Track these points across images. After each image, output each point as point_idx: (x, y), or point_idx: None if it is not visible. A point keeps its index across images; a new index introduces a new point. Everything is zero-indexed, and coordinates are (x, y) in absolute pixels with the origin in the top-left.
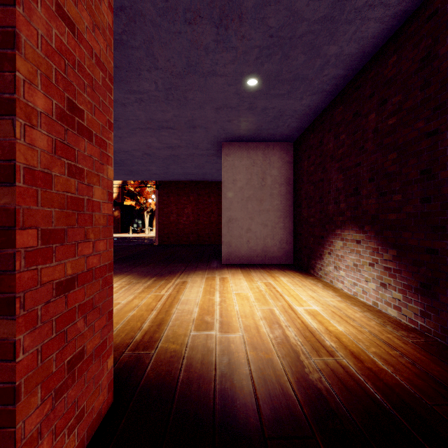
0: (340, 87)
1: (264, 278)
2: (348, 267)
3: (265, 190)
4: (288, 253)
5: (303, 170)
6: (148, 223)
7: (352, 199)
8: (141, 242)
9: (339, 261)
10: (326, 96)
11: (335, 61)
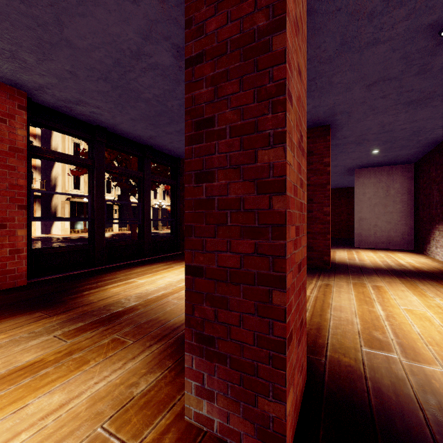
0: (436, 144)
1: (385, 253)
2: (441, 246)
3: (389, 199)
4: (409, 242)
5: (419, 185)
6: None
7: (442, 208)
8: None
9: (437, 243)
10: (428, 147)
11: (425, 139)
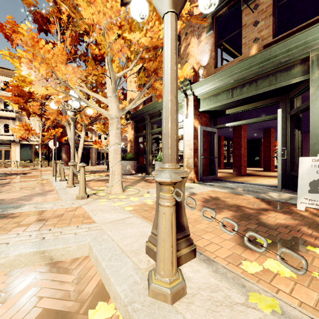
0: None
1: None
2: None
3: None
4: None
5: None
6: (275, 158)
7: None
8: None
9: None
10: None
11: None
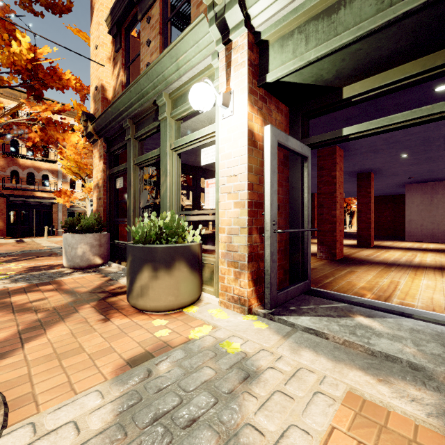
0: None
1: (422, 243)
2: None
3: (433, 206)
4: None
5: None
6: (348, 222)
7: None
8: (350, 233)
9: None
10: None
11: (442, 172)
